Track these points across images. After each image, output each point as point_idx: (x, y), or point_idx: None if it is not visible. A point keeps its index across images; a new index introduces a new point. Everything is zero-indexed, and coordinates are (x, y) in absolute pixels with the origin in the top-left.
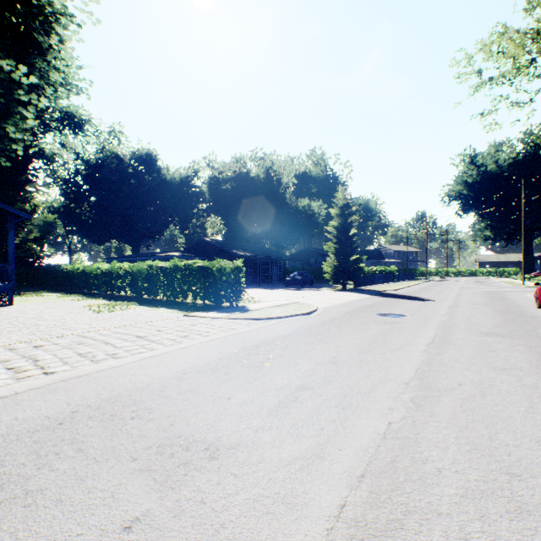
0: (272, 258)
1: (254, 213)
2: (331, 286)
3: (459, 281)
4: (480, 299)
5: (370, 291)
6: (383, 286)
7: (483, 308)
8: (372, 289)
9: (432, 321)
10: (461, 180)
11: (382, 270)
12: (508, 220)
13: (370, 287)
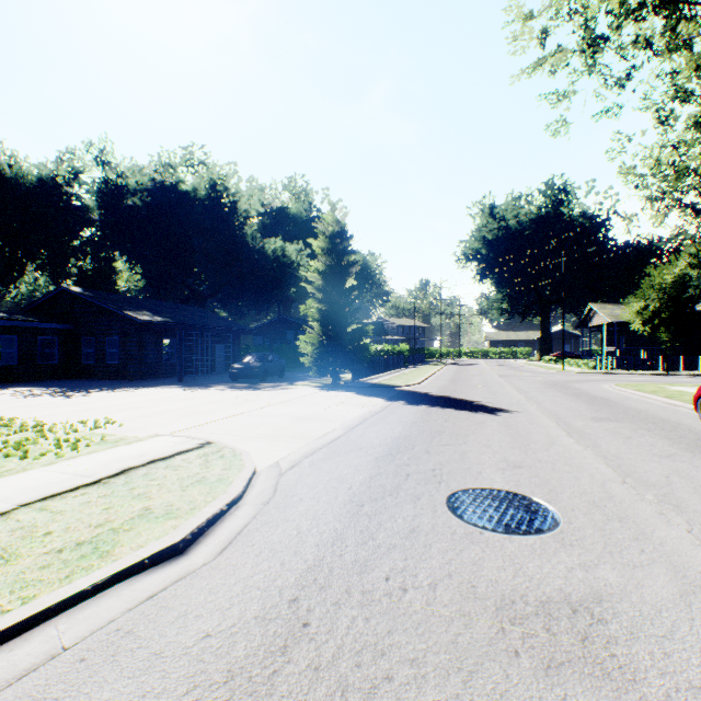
0: (210, 328)
1: (188, 253)
2: (315, 378)
3: (482, 365)
4: (573, 403)
5: (382, 387)
6: (397, 377)
7: (639, 437)
8: (383, 383)
9: (694, 563)
10: (479, 236)
11: (390, 349)
12: (527, 289)
13: (379, 379)
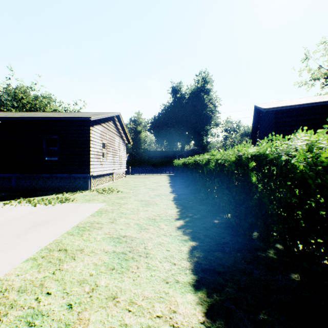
0: None
1: None
2: None
3: None
4: None
5: None
6: None
7: None
8: None
9: None
10: None
11: None
12: None
13: None
